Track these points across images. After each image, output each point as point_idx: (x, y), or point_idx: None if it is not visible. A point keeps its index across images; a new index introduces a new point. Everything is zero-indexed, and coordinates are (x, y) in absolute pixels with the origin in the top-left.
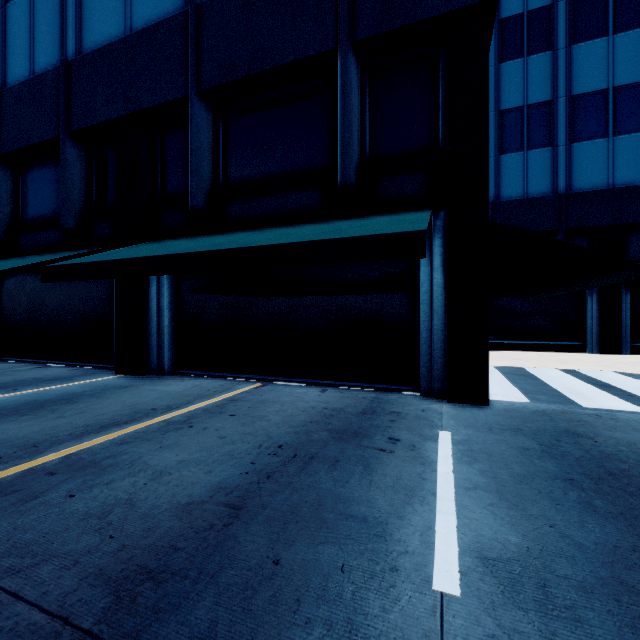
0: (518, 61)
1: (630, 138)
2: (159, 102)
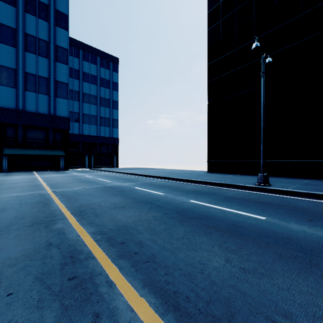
0: (72, 101)
1: (93, 126)
2: (10, 123)
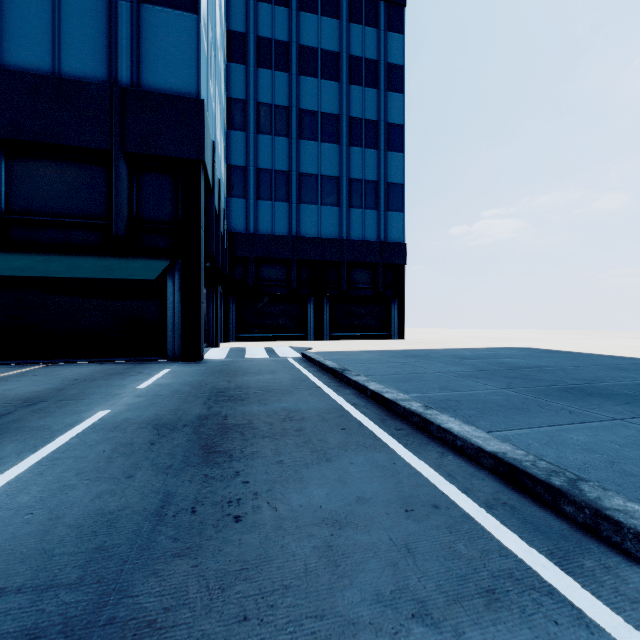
0: (269, 137)
1: (329, 209)
2: None
